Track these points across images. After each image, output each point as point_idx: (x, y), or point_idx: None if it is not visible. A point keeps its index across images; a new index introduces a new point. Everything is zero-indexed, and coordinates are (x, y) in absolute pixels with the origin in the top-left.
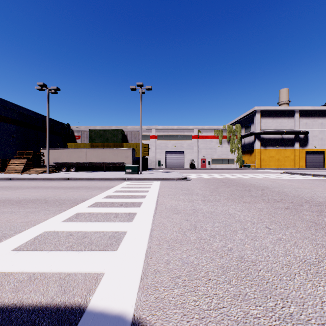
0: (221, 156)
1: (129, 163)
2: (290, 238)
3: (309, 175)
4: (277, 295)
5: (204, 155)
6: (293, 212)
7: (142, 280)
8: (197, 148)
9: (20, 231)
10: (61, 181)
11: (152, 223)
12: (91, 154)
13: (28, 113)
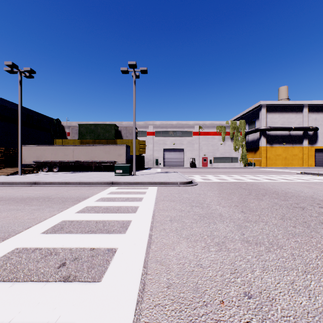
0: (224, 154)
1: (123, 162)
2: None
3: None
4: None
5: (205, 153)
6: None
7: None
8: (198, 146)
9: None
10: (24, 186)
11: None
12: (79, 152)
13: (9, 105)
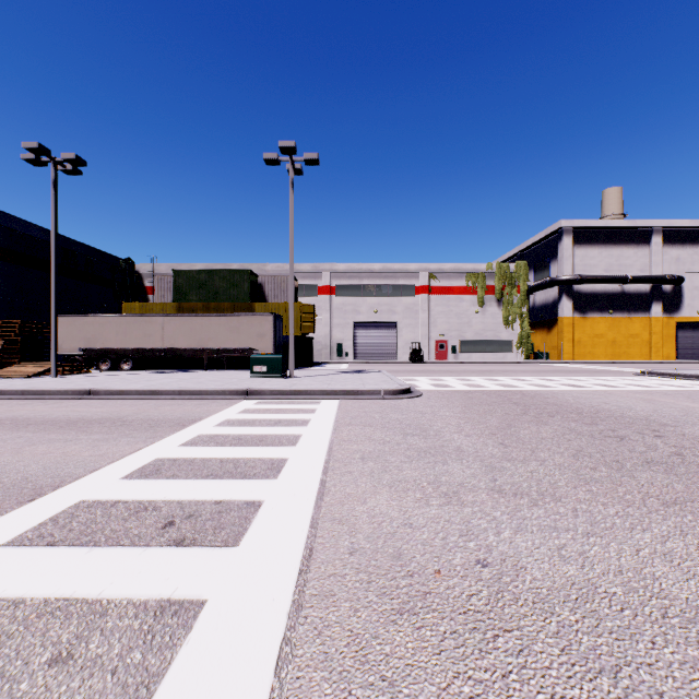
0: (482, 334)
1: (267, 351)
2: None
3: None
4: None
5: (442, 332)
6: None
7: None
8: (428, 317)
9: None
10: (68, 399)
11: None
12: (175, 329)
13: (27, 230)
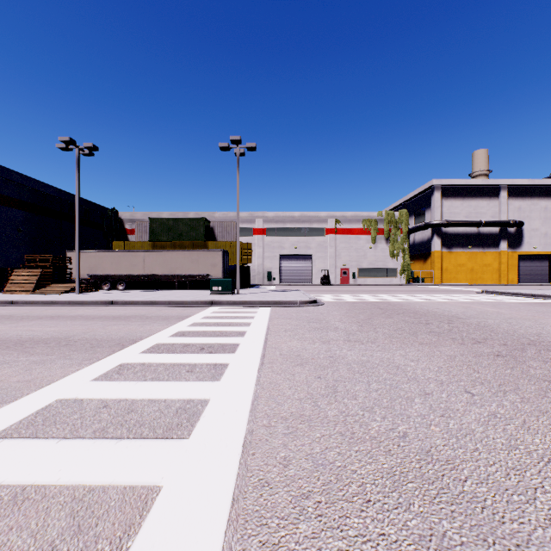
0: (374, 264)
1: (218, 276)
2: (513, 412)
3: (528, 297)
4: (507, 536)
5: (345, 262)
6: (510, 362)
7: (236, 502)
8: (334, 251)
9: (12, 398)
10: (99, 307)
11: (255, 384)
12: (153, 260)
13: (46, 190)
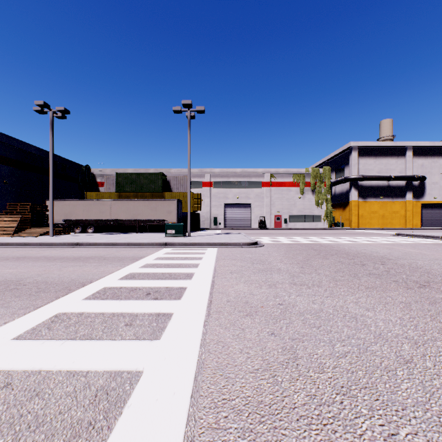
0: (302, 211)
1: (173, 221)
2: None
3: (437, 239)
4: None
5: (278, 210)
6: None
7: None
8: (270, 200)
9: None
10: (66, 248)
11: (200, 345)
12: (118, 208)
13: (29, 149)
